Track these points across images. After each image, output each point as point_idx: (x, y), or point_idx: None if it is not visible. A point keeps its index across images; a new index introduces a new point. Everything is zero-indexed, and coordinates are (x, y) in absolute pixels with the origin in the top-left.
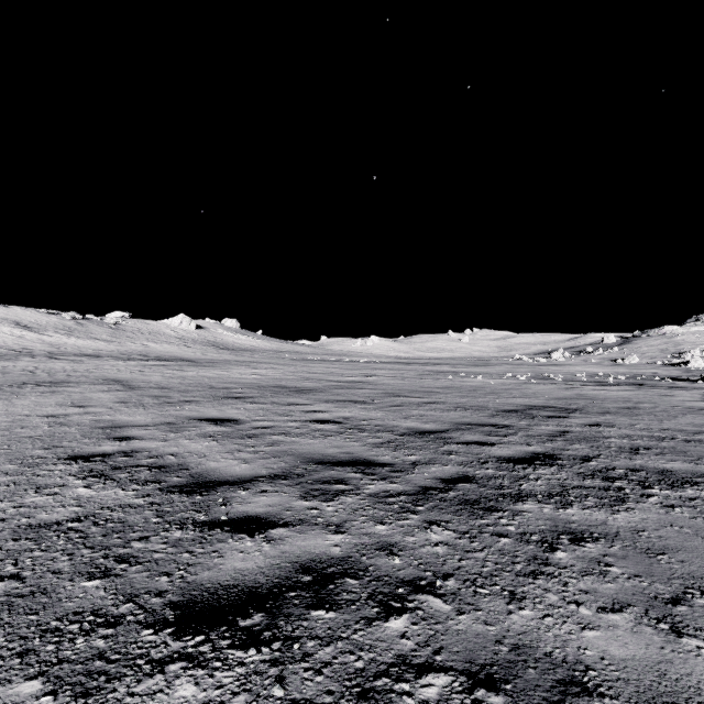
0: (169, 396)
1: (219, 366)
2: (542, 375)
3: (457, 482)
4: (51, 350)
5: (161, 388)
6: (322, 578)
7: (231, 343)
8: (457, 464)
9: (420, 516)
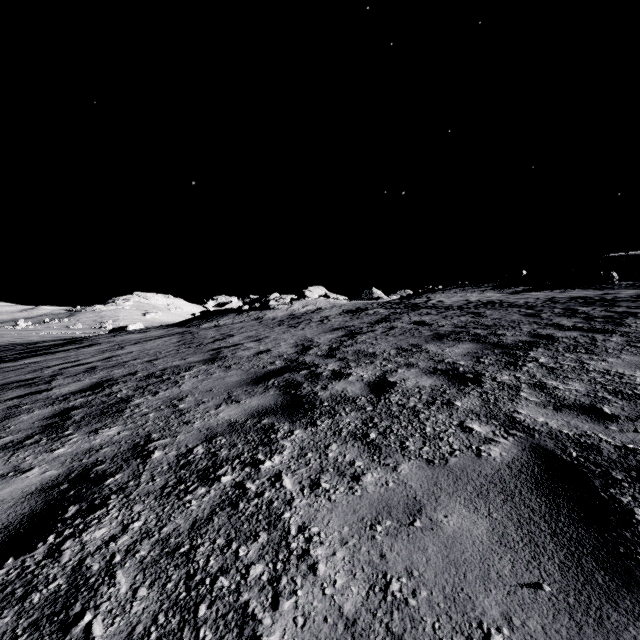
0: None
1: None
2: (49, 333)
3: None
4: None
5: None
6: None
7: None
8: None
9: None
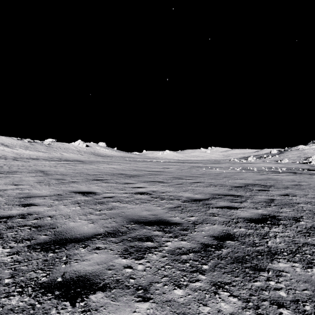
0: (65, 179)
1: (94, 164)
2: (246, 168)
3: (224, 239)
4: (16, 156)
5: (62, 175)
6: None
7: (102, 153)
8: (220, 224)
9: (207, 277)
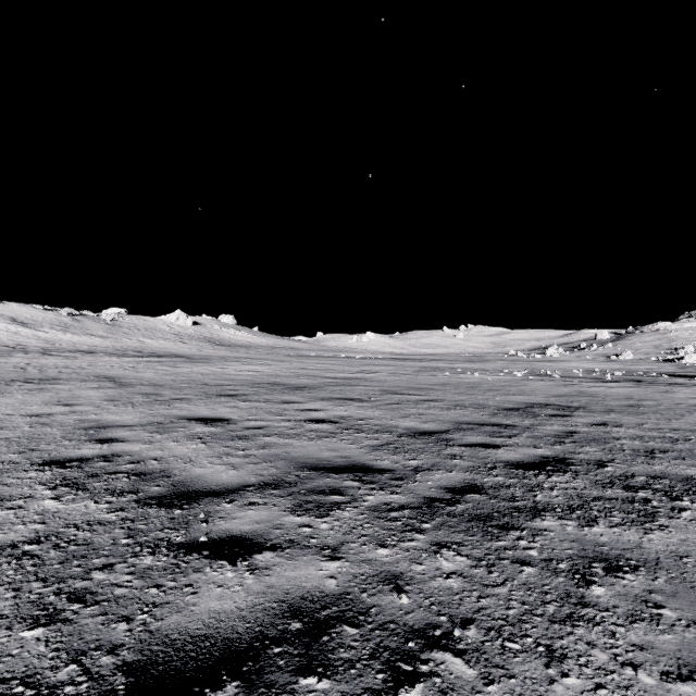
0: (161, 394)
1: (214, 363)
2: (539, 371)
3: (464, 492)
4: (45, 346)
5: (153, 385)
6: (315, 625)
7: (227, 339)
8: (462, 470)
9: (427, 536)
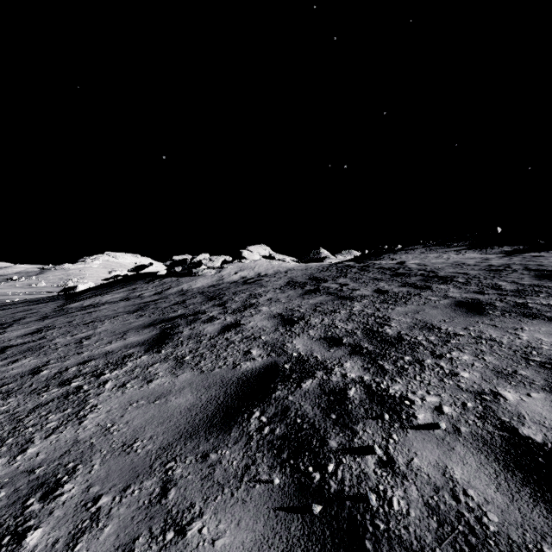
0: None
1: None
2: None
3: None
4: None
5: None
6: None
7: None
8: None
9: None
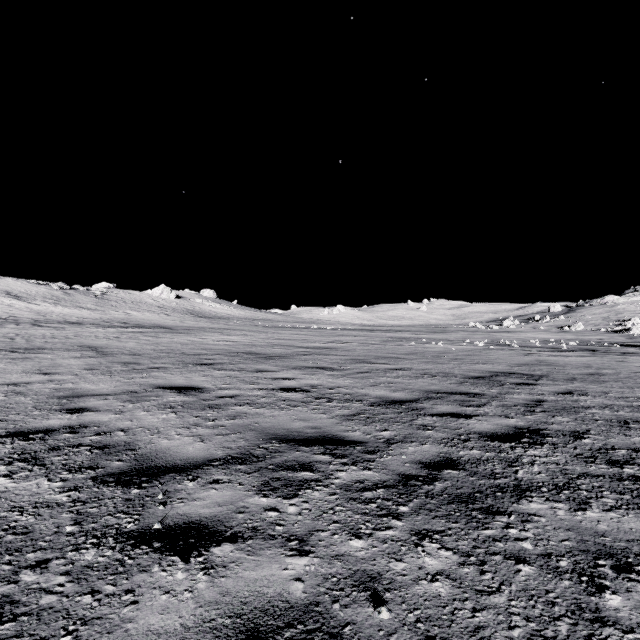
0: (139, 363)
1: (194, 333)
2: (499, 341)
3: (441, 467)
4: (36, 318)
5: (133, 355)
6: None
7: (208, 312)
8: (436, 442)
9: (406, 523)
